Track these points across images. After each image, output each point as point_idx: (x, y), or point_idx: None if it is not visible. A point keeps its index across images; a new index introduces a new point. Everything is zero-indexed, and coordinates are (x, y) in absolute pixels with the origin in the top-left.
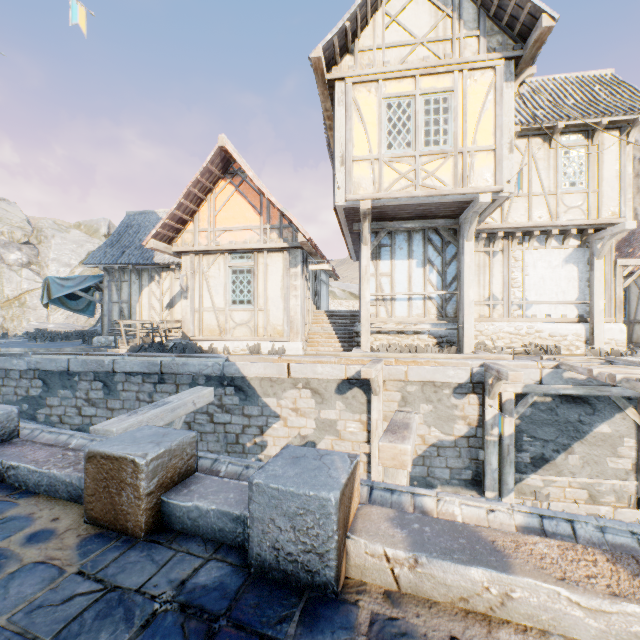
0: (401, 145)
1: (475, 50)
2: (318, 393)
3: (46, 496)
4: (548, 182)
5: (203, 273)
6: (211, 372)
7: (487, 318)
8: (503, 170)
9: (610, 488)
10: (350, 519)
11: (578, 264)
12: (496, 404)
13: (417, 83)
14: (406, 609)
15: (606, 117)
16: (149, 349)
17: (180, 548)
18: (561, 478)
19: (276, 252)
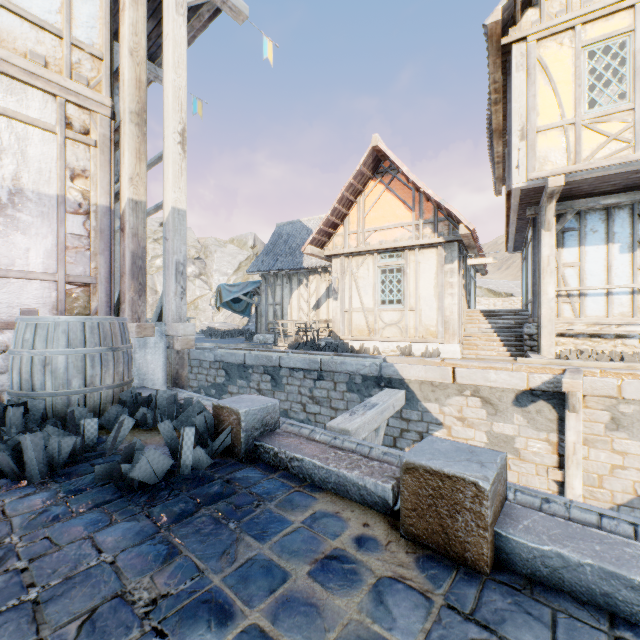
0: (610, 99)
1: None
2: (489, 403)
3: (335, 494)
4: None
5: (352, 274)
6: (368, 372)
7: None
8: None
9: None
10: None
11: None
12: None
13: (637, 14)
14: None
15: None
16: (305, 347)
17: (552, 605)
18: None
19: (428, 248)
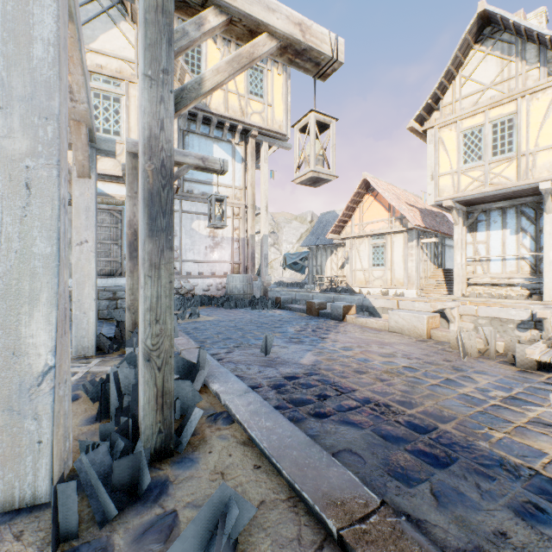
0: (474, 159)
1: (536, 78)
2: None
3: (299, 312)
4: None
5: (356, 249)
6: (356, 303)
7: None
8: None
9: None
10: (349, 313)
11: None
12: None
13: (486, 115)
14: (352, 324)
15: None
16: (329, 291)
17: (321, 318)
18: None
19: (399, 233)
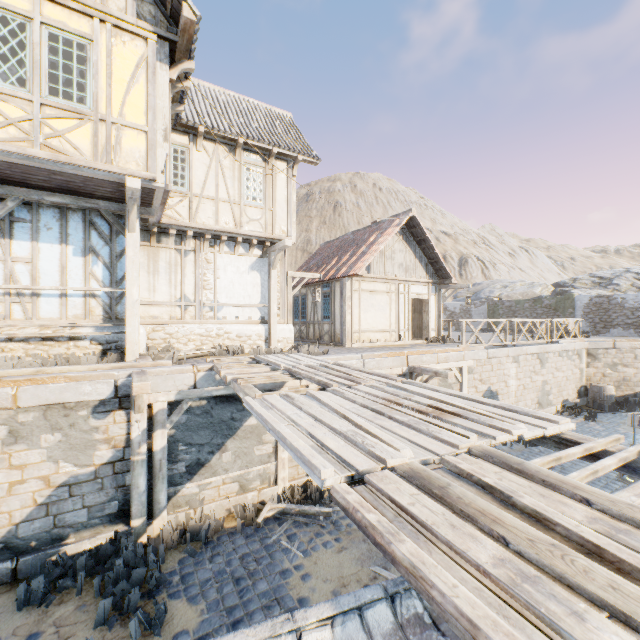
0: (9, 78)
1: (123, 7)
2: None
3: None
4: (234, 191)
5: None
6: None
7: (179, 320)
8: (158, 158)
9: (257, 474)
10: None
11: (261, 272)
12: (145, 418)
13: (37, 4)
14: None
15: (277, 147)
16: None
17: None
18: (216, 478)
19: None
